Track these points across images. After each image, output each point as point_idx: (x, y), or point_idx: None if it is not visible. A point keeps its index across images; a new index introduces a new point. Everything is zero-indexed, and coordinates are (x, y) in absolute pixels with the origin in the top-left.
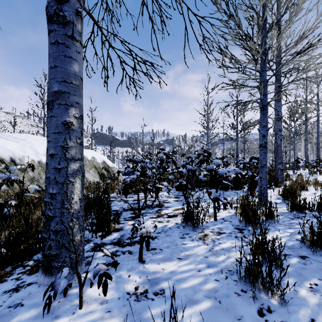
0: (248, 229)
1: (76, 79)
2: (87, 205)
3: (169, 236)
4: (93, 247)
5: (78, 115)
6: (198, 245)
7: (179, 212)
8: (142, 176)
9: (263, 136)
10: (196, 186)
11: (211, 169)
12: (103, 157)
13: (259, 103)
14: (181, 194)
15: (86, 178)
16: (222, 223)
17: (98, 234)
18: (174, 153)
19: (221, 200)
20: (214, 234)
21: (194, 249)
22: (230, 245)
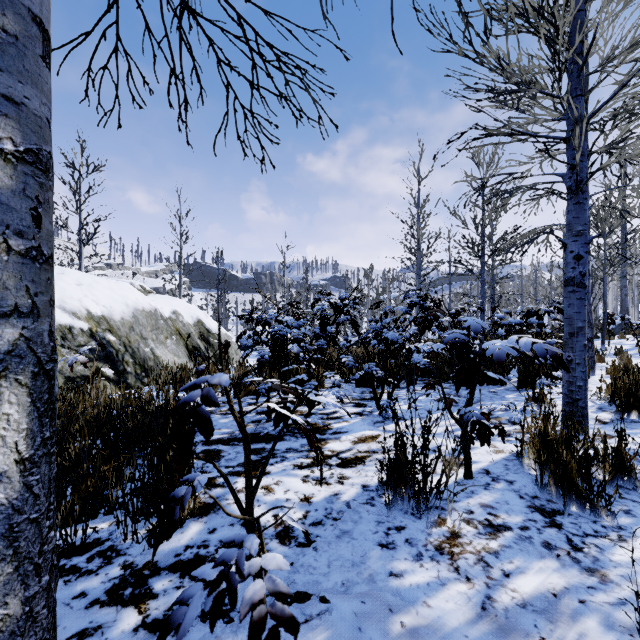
0: (570, 511)
1: (3, 7)
2: (136, 432)
3: (348, 539)
4: (116, 582)
5: (16, 148)
6: (440, 582)
7: (369, 449)
8: (276, 356)
9: (576, 257)
10: (401, 377)
11: (459, 342)
12: (198, 312)
13: (565, 177)
14: (369, 396)
15: (158, 357)
16: (489, 487)
17: (148, 524)
18: (354, 302)
19: (488, 428)
20: (478, 530)
21: (432, 602)
22: (544, 587)
